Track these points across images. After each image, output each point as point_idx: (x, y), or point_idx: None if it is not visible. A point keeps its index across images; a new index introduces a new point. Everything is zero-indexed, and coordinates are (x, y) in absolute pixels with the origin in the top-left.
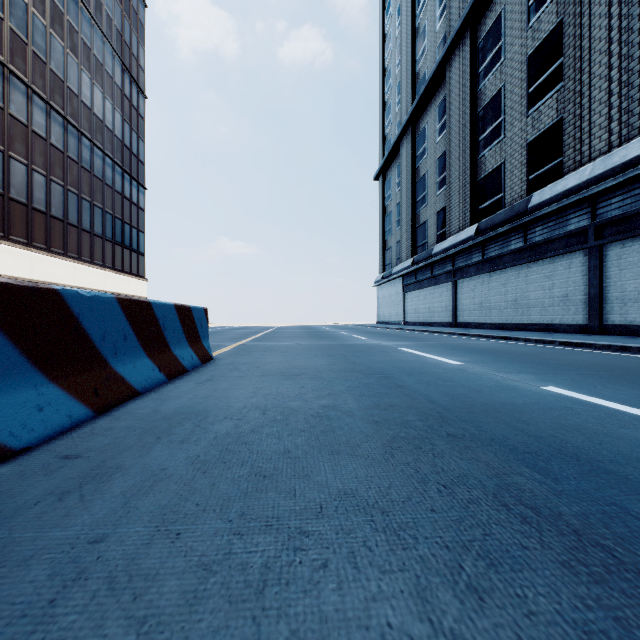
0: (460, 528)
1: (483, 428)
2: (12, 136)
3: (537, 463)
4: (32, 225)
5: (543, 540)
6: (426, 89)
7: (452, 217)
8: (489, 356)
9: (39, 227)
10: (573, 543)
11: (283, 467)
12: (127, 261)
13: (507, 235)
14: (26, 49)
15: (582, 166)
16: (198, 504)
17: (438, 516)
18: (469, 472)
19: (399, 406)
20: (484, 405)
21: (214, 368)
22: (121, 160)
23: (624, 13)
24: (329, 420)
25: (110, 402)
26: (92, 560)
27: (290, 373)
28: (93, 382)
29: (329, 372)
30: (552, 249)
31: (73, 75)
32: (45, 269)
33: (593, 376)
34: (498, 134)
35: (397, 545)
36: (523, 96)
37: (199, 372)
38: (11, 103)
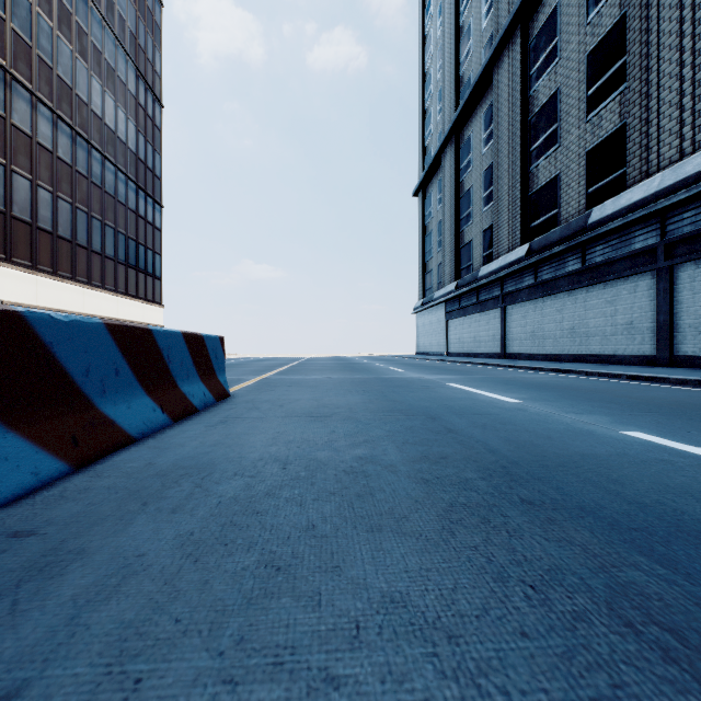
0: (572, 672)
1: (566, 490)
2: (15, 148)
3: (653, 547)
4: (37, 246)
5: None
6: (471, 94)
7: (500, 236)
8: (550, 392)
9: (45, 248)
10: None
11: (305, 552)
12: (142, 286)
13: (563, 255)
14: (30, 53)
15: (649, 177)
16: (178, 620)
17: (534, 646)
18: (563, 562)
19: (453, 458)
20: (559, 457)
21: (230, 407)
22: (135, 175)
23: (698, 3)
24: (366, 478)
25: (94, 452)
26: None
27: (319, 413)
28: (71, 428)
29: (365, 412)
30: (615, 271)
31: (82, 81)
32: (51, 295)
33: (681, 418)
34: (552, 143)
35: None
36: (581, 100)
37: (212, 412)
38: (14, 112)
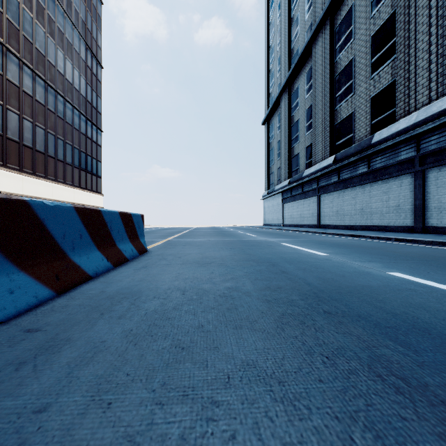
0: (345, 398)
1: (350, 306)
2: (9, 94)
3: (398, 337)
4: (23, 157)
5: (417, 411)
6: (298, 61)
7: (317, 150)
8: (346, 249)
9: (27, 158)
10: (444, 414)
11: (197, 340)
12: (89, 182)
13: (356, 163)
14: (18, 34)
15: (410, 114)
16: (128, 374)
17: (325, 386)
18: (345, 345)
19: (285, 288)
20: (348, 287)
21: (148, 258)
22: (85, 111)
23: (440, 5)
24: (232, 299)
25: (68, 285)
26: (33, 430)
27: (203, 262)
28: (55, 270)
29: (231, 261)
30: (388, 173)
31: (51, 52)
32: (32, 187)
33: (425, 264)
34: (349, 92)
35: (294, 416)
36: (367, 65)
37: (137, 261)
38: (8, 71)
